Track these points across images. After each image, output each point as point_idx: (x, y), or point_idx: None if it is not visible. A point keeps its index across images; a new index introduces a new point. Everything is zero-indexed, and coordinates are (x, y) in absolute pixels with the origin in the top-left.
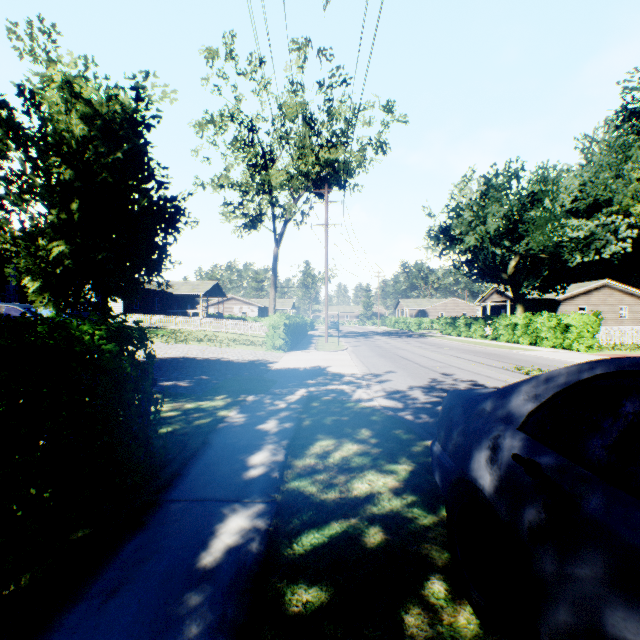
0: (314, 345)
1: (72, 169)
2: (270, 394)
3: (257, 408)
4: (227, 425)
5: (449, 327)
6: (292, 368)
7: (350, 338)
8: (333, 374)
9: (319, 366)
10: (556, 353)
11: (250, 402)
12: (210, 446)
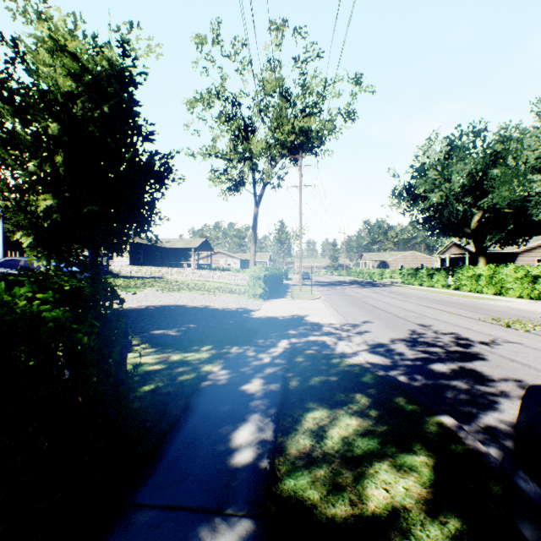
0: (290, 293)
1: (59, 123)
2: (253, 346)
3: (241, 363)
4: (210, 384)
5: (411, 277)
6: (272, 316)
7: (321, 287)
8: (312, 324)
9: (297, 315)
10: (526, 303)
11: (234, 355)
12: (191, 413)
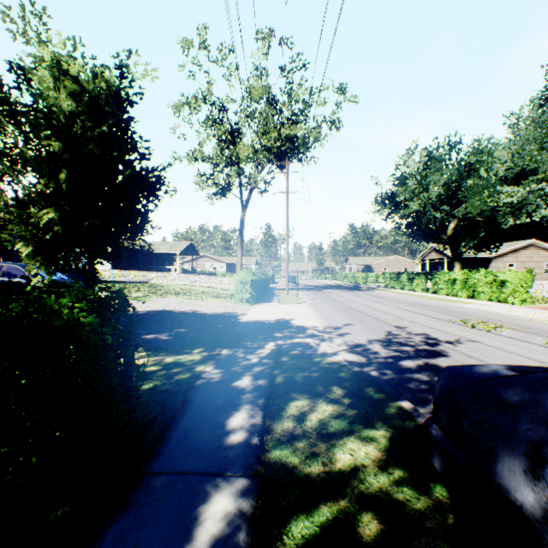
0: (276, 298)
1: (61, 142)
2: (242, 348)
3: (231, 363)
4: (205, 382)
5: (393, 281)
6: (259, 320)
7: (307, 291)
8: (297, 327)
9: (283, 319)
10: (494, 306)
11: (224, 356)
12: (190, 406)
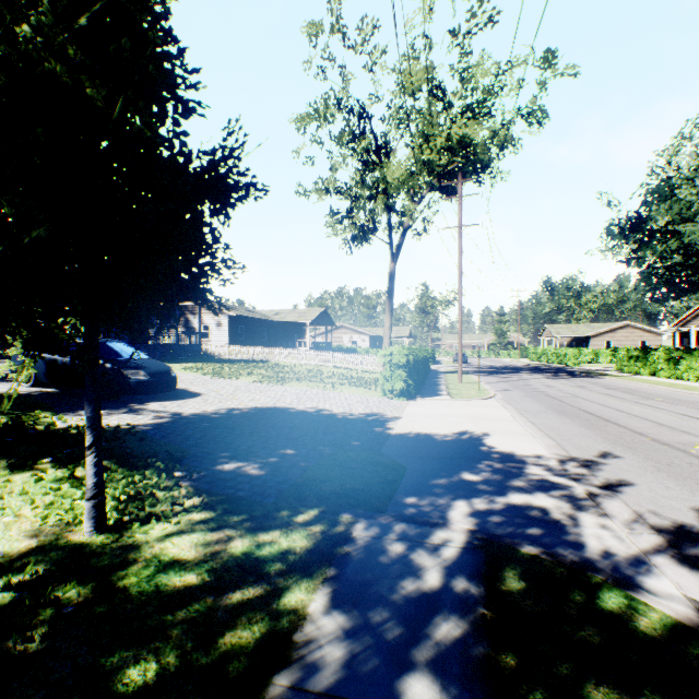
0: (444, 387)
1: None
2: (398, 518)
3: (374, 584)
4: (291, 691)
5: (635, 362)
6: (424, 434)
7: (488, 376)
8: (501, 456)
9: (467, 433)
10: None
11: (358, 549)
12: None
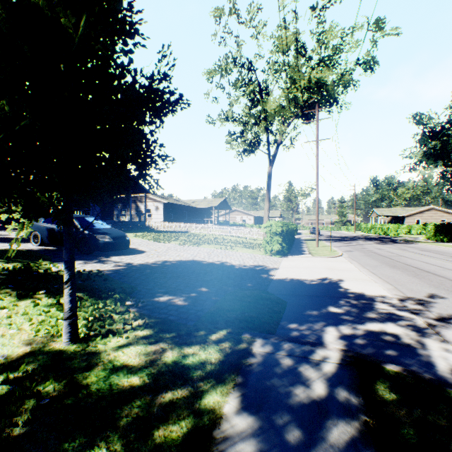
0: (306, 249)
1: None
2: (285, 339)
3: (273, 390)
4: None
5: (440, 233)
6: (296, 279)
7: (335, 242)
8: (355, 295)
9: (327, 279)
10: None
11: (258, 361)
12: None
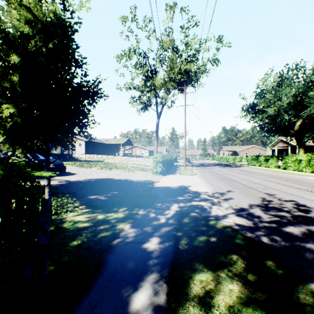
0: (178, 171)
1: (18, 55)
2: (154, 208)
3: (144, 222)
4: (120, 241)
5: (254, 161)
6: (167, 186)
7: (197, 167)
8: (193, 192)
9: (183, 185)
10: None
11: (140, 216)
12: (101, 271)
